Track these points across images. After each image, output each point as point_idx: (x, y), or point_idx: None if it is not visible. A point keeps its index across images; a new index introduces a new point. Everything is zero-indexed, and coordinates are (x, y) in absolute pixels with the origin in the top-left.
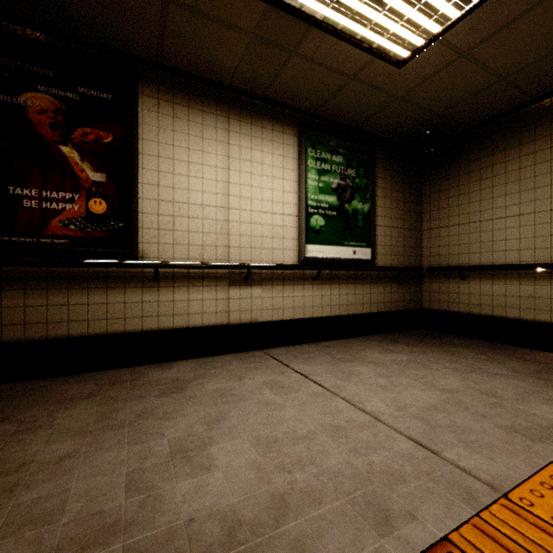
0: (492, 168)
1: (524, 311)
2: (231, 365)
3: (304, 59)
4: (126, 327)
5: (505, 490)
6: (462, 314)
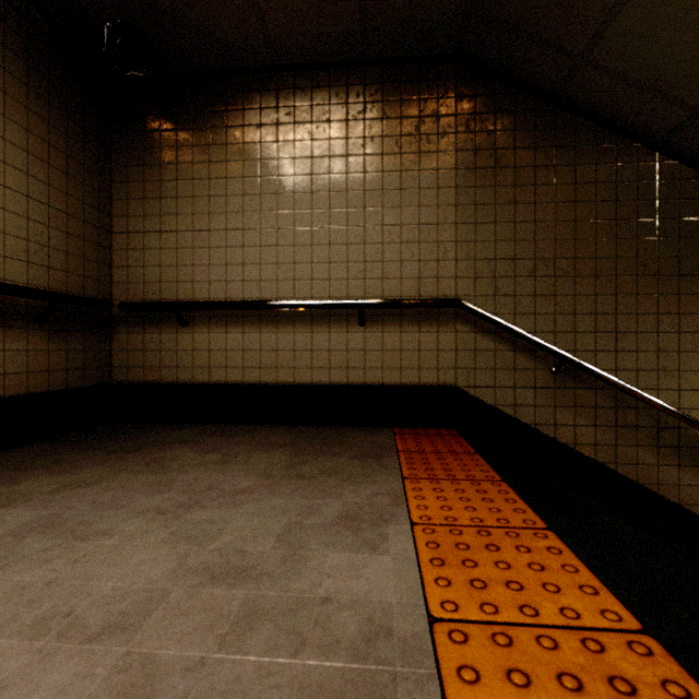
0: (227, 149)
1: (265, 371)
2: None
3: None
4: None
5: None
6: (183, 385)
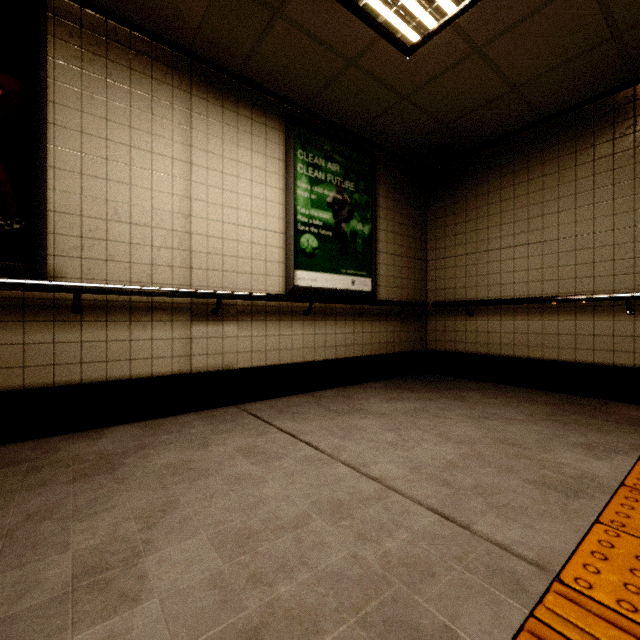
0: (501, 192)
1: (532, 349)
2: (192, 428)
3: (293, 25)
4: (26, 380)
5: (556, 569)
6: (469, 354)
